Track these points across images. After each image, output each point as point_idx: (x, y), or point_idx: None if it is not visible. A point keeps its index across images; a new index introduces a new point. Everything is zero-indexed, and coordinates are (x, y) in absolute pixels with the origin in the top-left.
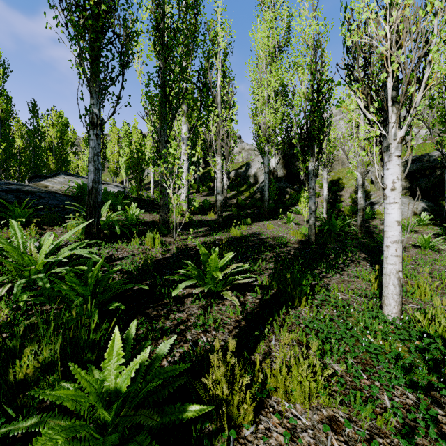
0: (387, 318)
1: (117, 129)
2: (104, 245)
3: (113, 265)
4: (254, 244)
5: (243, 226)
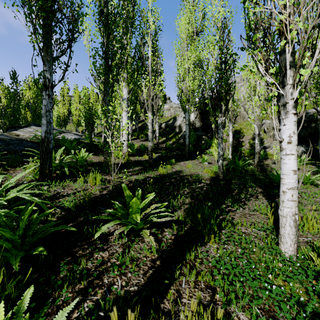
0: (284, 255)
1: (79, 92)
2: (54, 183)
3: (56, 202)
4: (176, 181)
5: (168, 165)
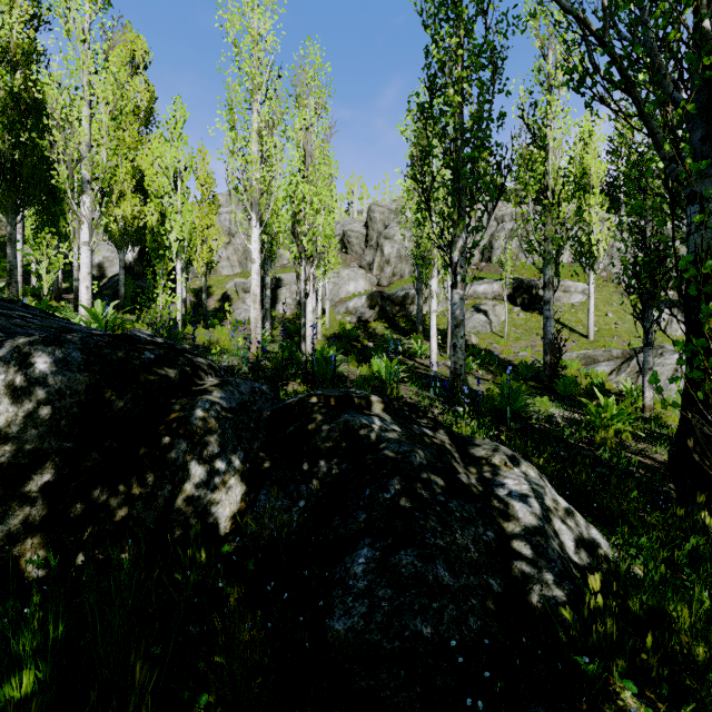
0: None
1: None
2: None
3: None
4: None
5: None
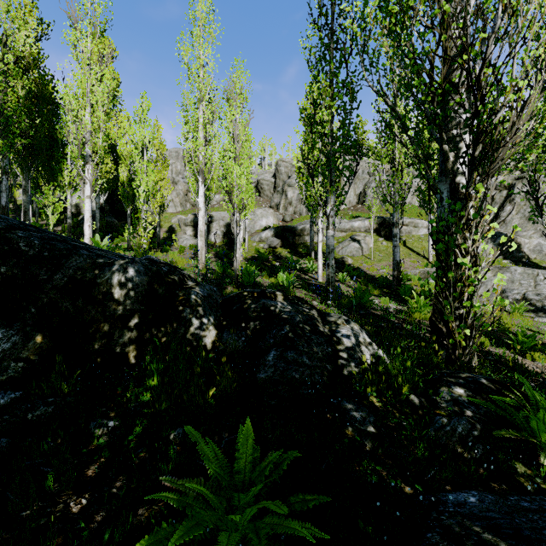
0: None
1: None
2: None
3: None
4: None
5: None
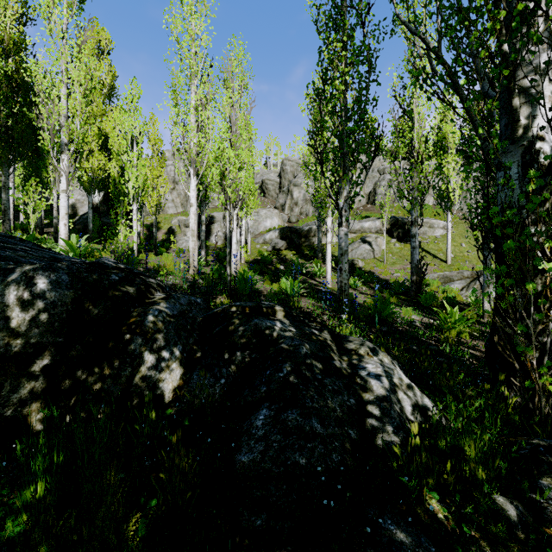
0: None
1: None
2: None
3: None
4: None
5: None
